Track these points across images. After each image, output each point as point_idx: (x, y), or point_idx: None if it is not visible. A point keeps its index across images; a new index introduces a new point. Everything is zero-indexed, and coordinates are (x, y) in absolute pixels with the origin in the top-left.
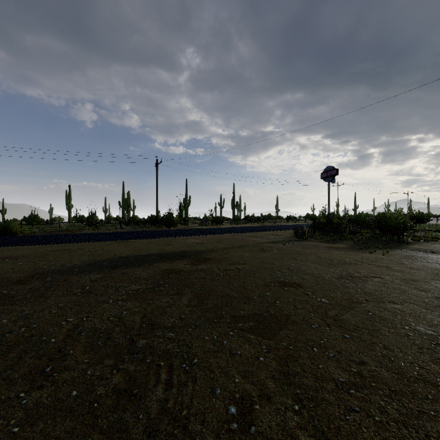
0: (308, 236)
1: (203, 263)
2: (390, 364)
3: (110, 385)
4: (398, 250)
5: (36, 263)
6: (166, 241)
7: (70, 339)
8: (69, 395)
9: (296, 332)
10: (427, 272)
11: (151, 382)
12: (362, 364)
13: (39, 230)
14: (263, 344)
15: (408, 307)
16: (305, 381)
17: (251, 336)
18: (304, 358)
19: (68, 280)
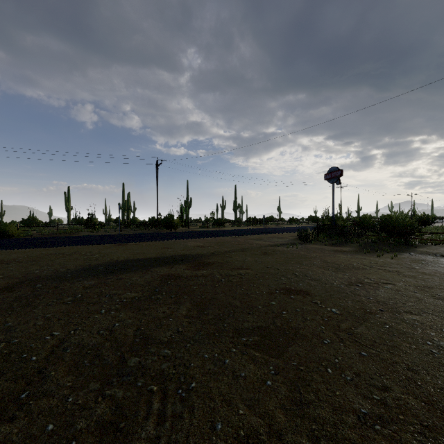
0: (312, 239)
1: (204, 268)
2: (418, 389)
3: (93, 417)
4: (406, 254)
5: (27, 268)
6: (165, 244)
7: (53, 357)
8: (44, 430)
9: (307, 348)
10: (442, 278)
11: (141, 413)
12: (385, 390)
13: (36, 233)
14: (270, 363)
15: (427, 318)
16: (321, 412)
17: (256, 354)
18: (317, 382)
19: (59, 286)
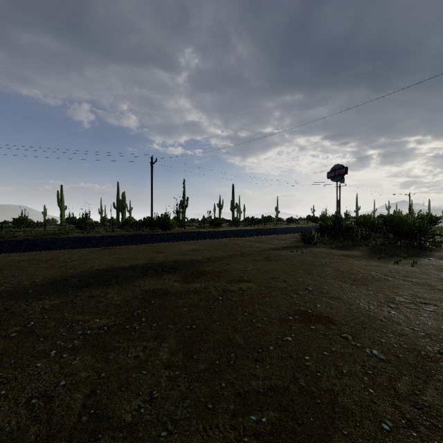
0: (317, 242)
1: (198, 279)
2: None
3: None
4: (425, 259)
5: None
6: (157, 247)
7: None
8: None
9: None
10: None
11: None
12: None
13: (23, 234)
14: None
15: None
16: None
17: None
18: None
19: (11, 309)
